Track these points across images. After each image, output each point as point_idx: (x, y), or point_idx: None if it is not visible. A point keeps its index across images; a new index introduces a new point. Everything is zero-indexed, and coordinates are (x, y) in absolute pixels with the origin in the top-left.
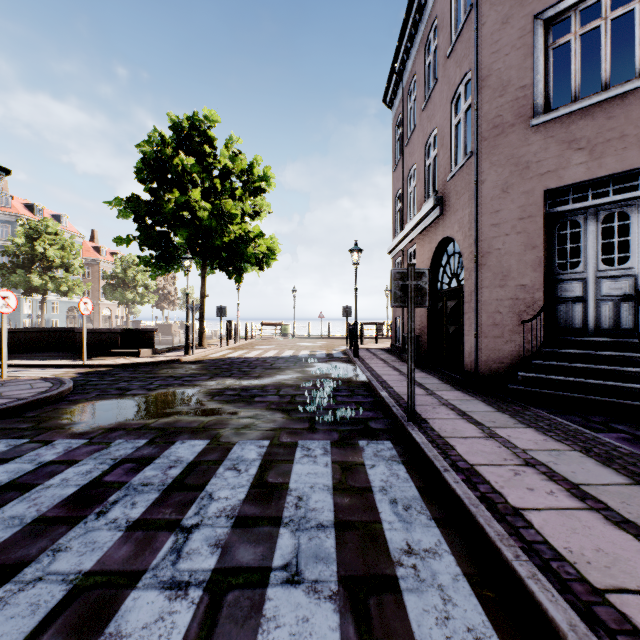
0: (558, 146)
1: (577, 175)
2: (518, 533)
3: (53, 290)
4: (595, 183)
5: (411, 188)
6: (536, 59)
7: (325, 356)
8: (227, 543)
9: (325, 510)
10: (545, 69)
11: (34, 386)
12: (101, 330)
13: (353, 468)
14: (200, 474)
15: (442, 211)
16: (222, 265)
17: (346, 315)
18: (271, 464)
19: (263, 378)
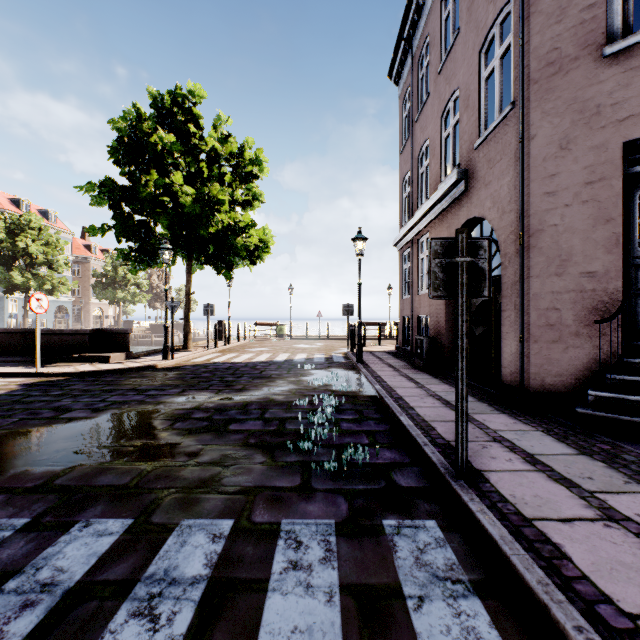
0: None
1: None
2: None
3: (36, 288)
4: None
5: (423, 168)
6: None
7: (324, 361)
8: None
9: None
10: None
11: None
12: (66, 331)
13: (383, 609)
14: (70, 635)
15: (467, 187)
16: (209, 259)
17: (347, 314)
18: (224, 595)
19: (247, 391)
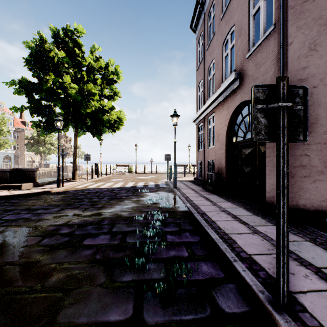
0: None
1: None
2: None
3: None
4: None
5: (210, 76)
6: None
7: (154, 186)
8: None
9: None
10: None
11: None
12: None
13: None
14: None
15: (240, 83)
16: (88, 128)
17: (167, 160)
18: None
19: (104, 209)
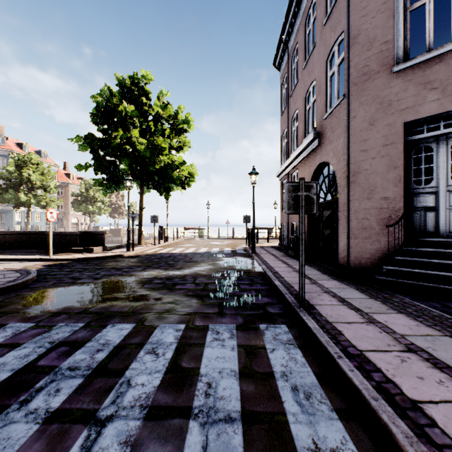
0: (415, 87)
1: (431, 109)
2: (424, 433)
3: (35, 204)
4: (445, 116)
5: (294, 127)
6: (397, 20)
7: (230, 252)
8: (137, 440)
9: (232, 399)
10: (404, 27)
11: (6, 276)
12: (65, 233)
13: (256, 352)
14: (123, 358)
15: (319, 142)
16: (155, 185)
17: (246, 222)
18: (185, 348)
19: (183, 269)
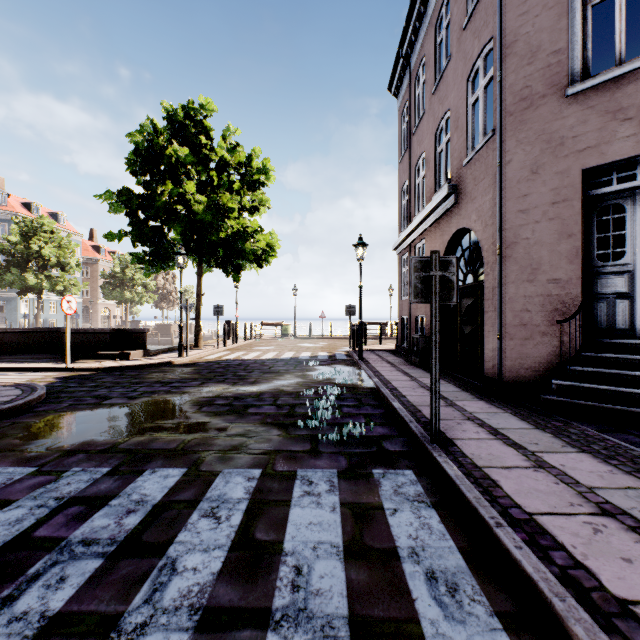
0: (600, 117)
1: (624, 150)
2: None
3: (49, 289)
4: None
5: (419, 179)
6: (572, 19)
7: (327, 358)
8: None
9: (334, 594)
10: (583, 30)
11: (0, 394)
12: (89, 330)
13: (369, 514)
14: (165, 524)
15: (457, 200)
16: (219, 262)
17: (349, 315)
18: (261, 507)
19: (260, 384)
